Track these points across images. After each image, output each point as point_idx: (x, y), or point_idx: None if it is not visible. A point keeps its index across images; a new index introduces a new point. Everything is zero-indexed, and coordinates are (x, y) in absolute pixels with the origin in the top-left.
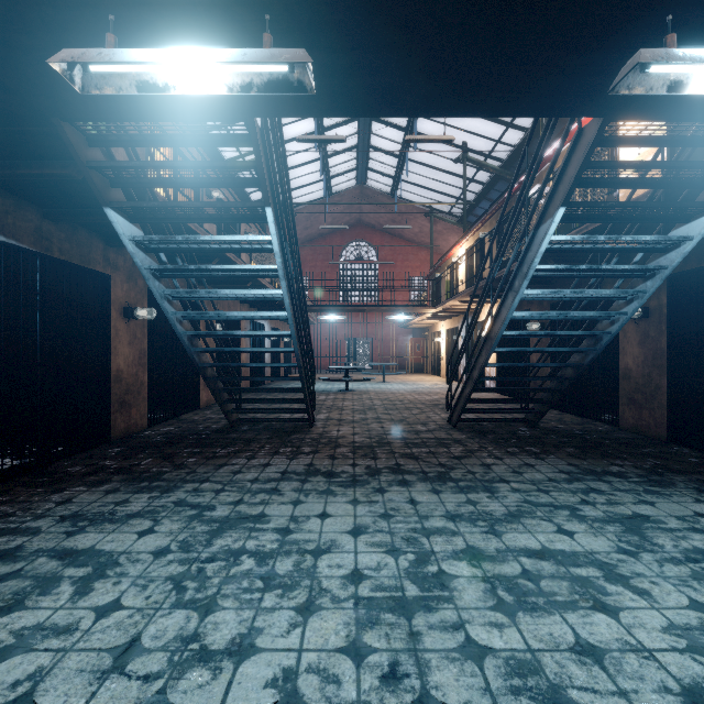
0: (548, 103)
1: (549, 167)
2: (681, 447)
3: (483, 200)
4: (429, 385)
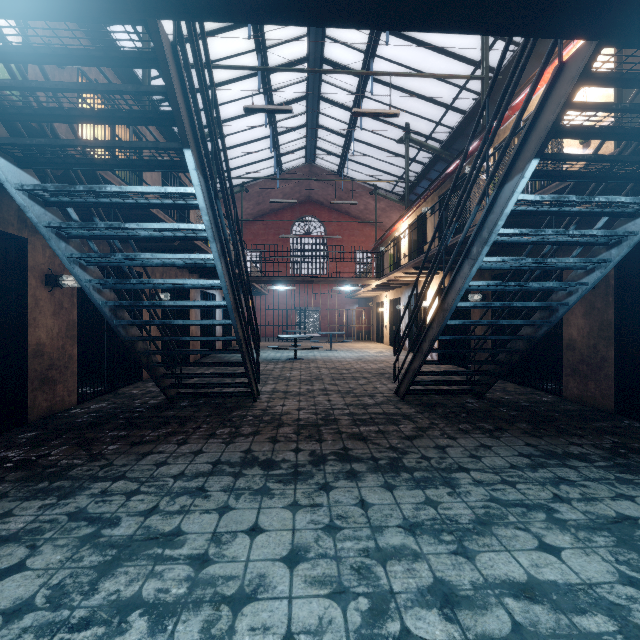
0: (537, 12)
1: (518, 115)
2: (630, 420)
3: (423, 180)
4: (374, 353)
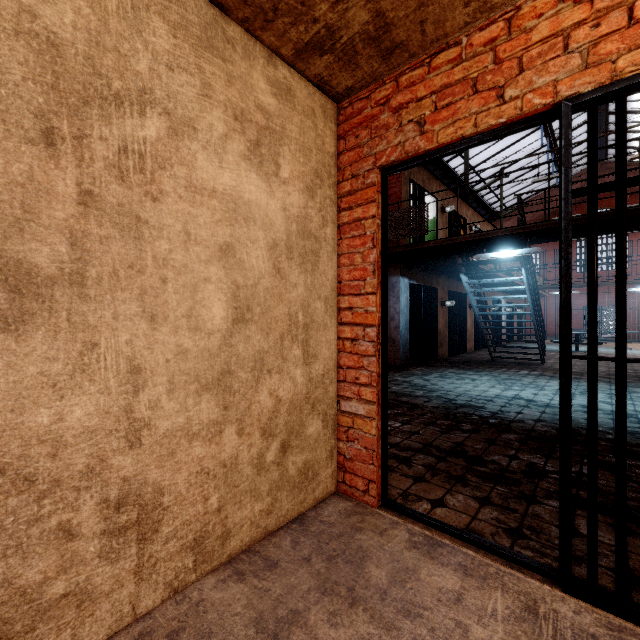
0: None
1: None
2: None
3: None
4: None
